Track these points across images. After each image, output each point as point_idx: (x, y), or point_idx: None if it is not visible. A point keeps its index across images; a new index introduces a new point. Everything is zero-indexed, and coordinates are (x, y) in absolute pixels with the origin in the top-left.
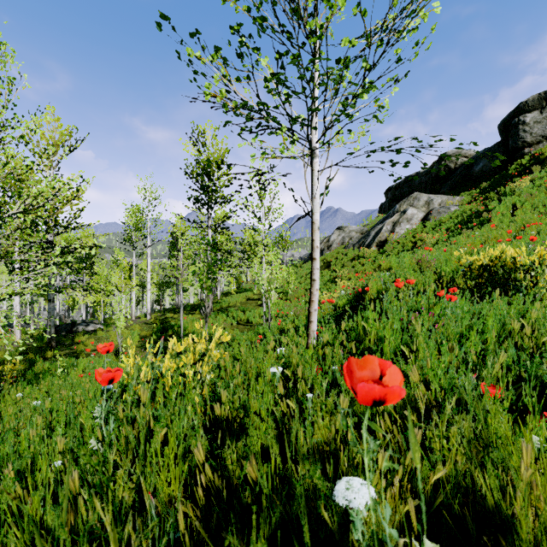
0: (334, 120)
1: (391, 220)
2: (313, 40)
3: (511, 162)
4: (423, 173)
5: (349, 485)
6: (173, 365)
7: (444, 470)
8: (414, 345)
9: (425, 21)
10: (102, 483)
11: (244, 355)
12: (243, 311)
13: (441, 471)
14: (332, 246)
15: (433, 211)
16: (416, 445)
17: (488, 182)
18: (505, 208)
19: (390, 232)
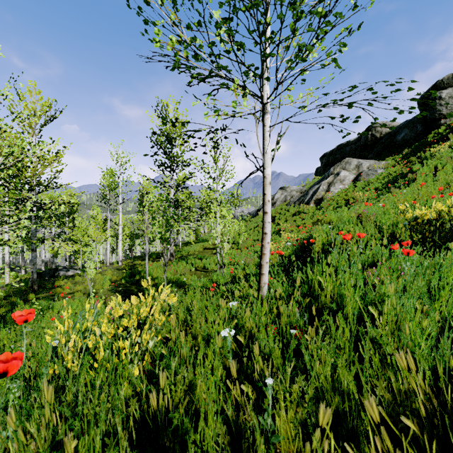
0: (288, 68)
1: (327, 181)
2: None
3: (429, 132)
4: (353, 142)
5: None
6: (112, 330)
7: None
8: (384, 309)
9: None
10: None
11: (196, 308)
12: (200, 259)
13: None
14: (276, 203)
15: (363, 173)
16: None
17: (409, 148)
18: (428, 170)
19: (325, 191)
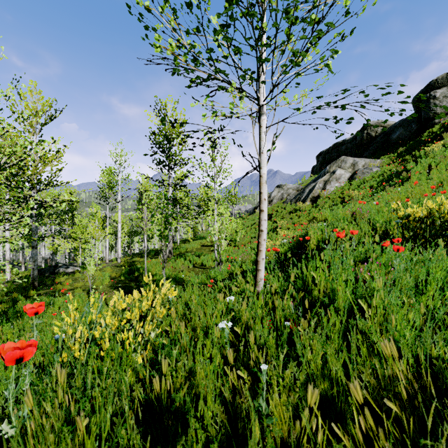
0: (283, 73)
1: (323, 179)
2: None
3: (423, 131)
4: (348, 141)
5: None
6: (116, 322)
7: None
8: (373, 302)
9: None
10: None
11: (195, 303)
12: (198, 256)
13: None
14: (273, 201)
15: (358, 172)
16: None
17: (404, 147)
18: (422, 168)
19: (321, 189)
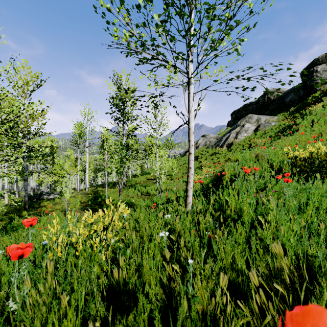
0: (205, 55)
1: (235, 130)
2: None
3: (308, 95)
4: (254, 103)
5: None
6: (86, 232)
7: None
8: (268, 217)
9: None
10: None
11: (142, 219)
12: (144, 186)
13: None
14: (199, 147)
15: (261, 125)
16: None
17: (294, 107)
18: (307, 123)
19: (234, 138)
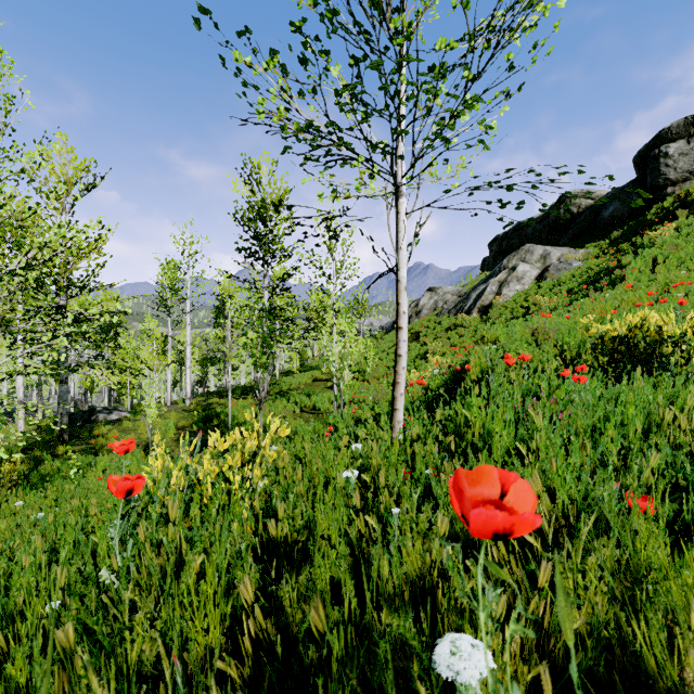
0: (427, 147)
1: (497, 278)
2: (399, 41)
3: (650, 205)
4: (537, 220)
5: (455, 648)
6: (215, 468)
7: (583, 620)
8: (533, 442)
9: (546, 16)
10: (113, 634)
11: (308, 454)
12: (308, 395)
13: (580, 621)
14: (422, 312)
15: (551, 268)
16: (570, 615)
17: (620, 231)
18: (643, 264)
19: (495, 294)
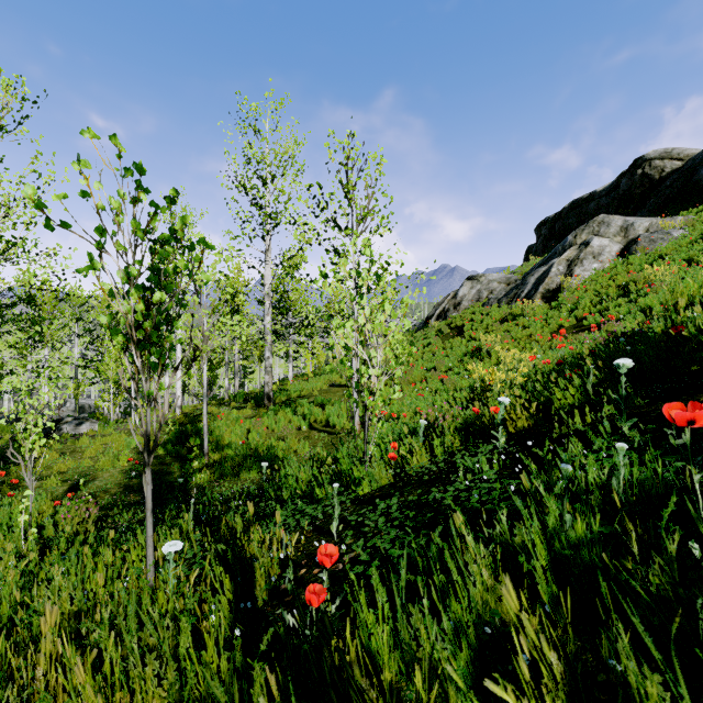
0: None
1: (565, 256)
2: None
3: None
4: (602, 193)
5: None
6: None
7: None
8: None
9: None
10: None
11: None
12: (321, 405)
13: None
14: (462, 304)
15: (641, 239)
16: None
17: None
18: None
19: (564, 275)
